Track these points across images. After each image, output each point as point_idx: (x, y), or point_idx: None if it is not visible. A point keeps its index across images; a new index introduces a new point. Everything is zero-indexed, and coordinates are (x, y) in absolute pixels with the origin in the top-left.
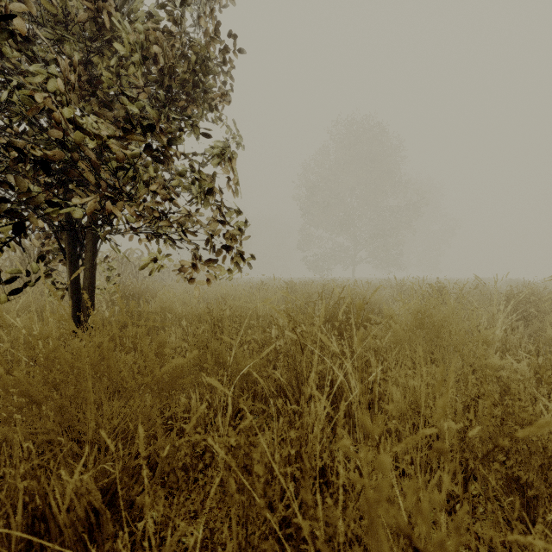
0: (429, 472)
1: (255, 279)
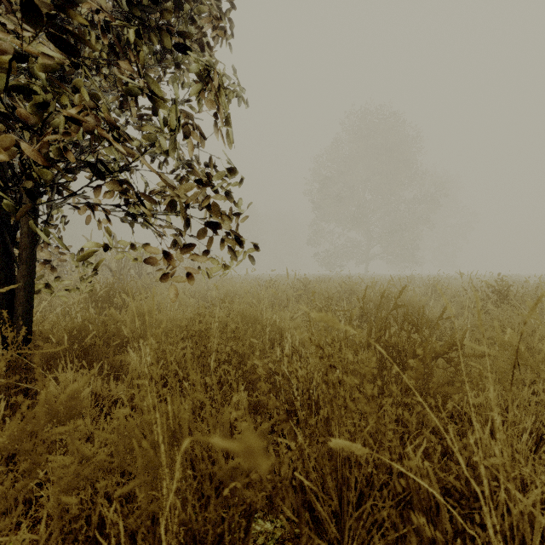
0: None
1: (265, 275)
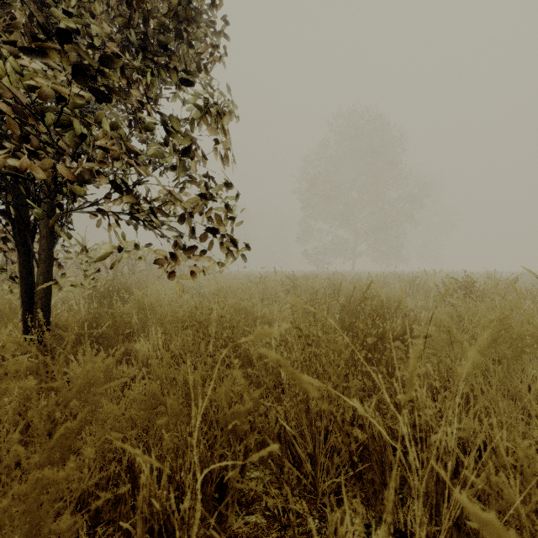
0: None
1: (255, 272)
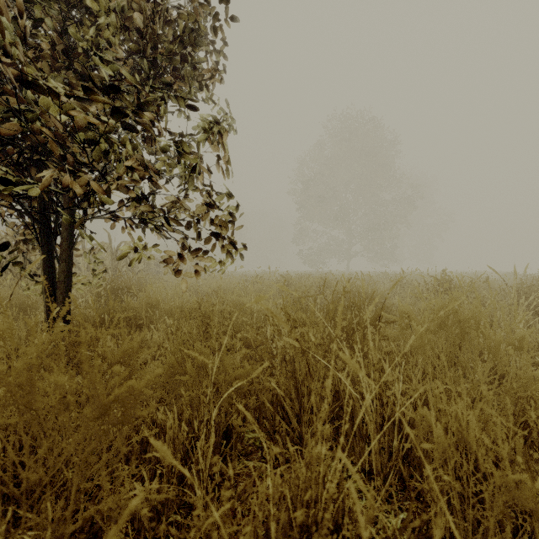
0: (481, 533)
1: (251, 272)
